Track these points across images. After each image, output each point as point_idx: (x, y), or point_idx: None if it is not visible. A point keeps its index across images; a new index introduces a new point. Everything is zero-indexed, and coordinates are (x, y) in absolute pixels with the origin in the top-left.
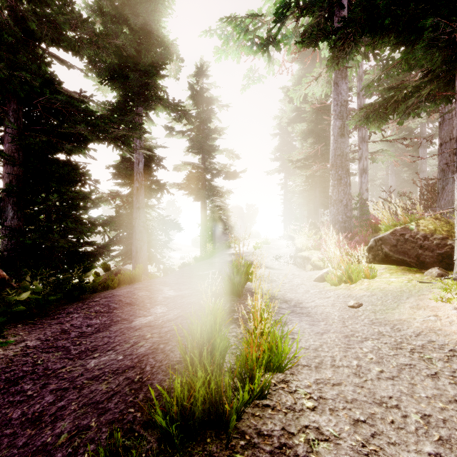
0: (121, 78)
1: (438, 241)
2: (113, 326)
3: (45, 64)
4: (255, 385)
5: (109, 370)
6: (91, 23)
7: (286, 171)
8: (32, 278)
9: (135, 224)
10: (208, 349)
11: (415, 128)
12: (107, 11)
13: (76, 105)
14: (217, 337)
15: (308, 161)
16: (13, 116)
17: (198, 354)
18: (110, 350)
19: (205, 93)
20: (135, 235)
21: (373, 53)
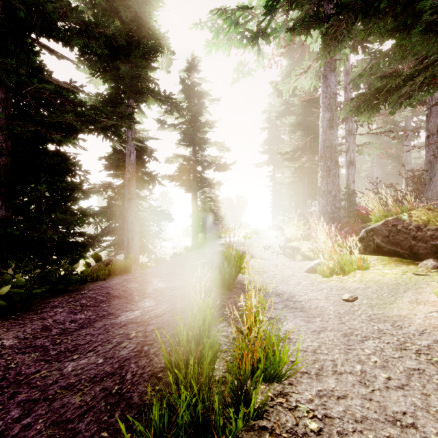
0: (113, 70)
1: (432, 232)
2: (98, 322)
3: (34, 53)
4: (251, 410)
5: (86, 378)
6: (79, 11)
7: (275, 163)
8: (15, 270)
9: (126, 215)
10: (195, 361)
11: (400, 122)
12: (99, 4)
13: (65, 95)
14: (206, 343)
15: (296, 153)
16: (1, 106)
17: (183, 365)
18: (90, 351)
19: (196, 88)
20: (126, 226)
21: (362, 46)
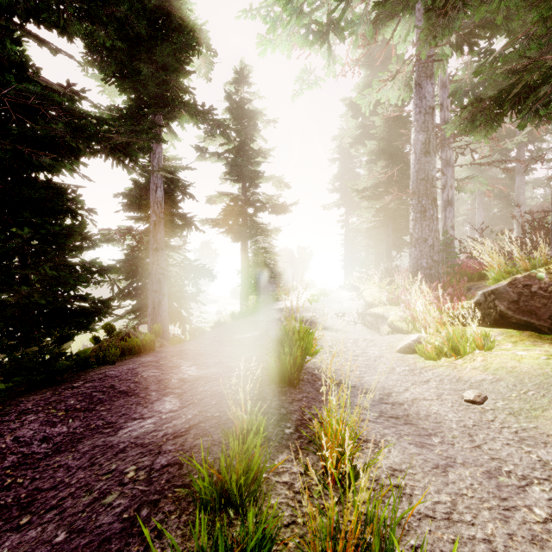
0: (133, 75)
1: None
2: (85, 439)
3: (13, 41)
4: None
5: None
6: None
7: (348, 204)
8: None
9: (151, 271)
10: None
11: (511, 151)
12: None
13: (57, 100)
14: (248, 541)
15: (378, 190)
16: None
17: None
18: (52, 509)
19: (246, 106)
20: (151, 286)
21: (469, 43)
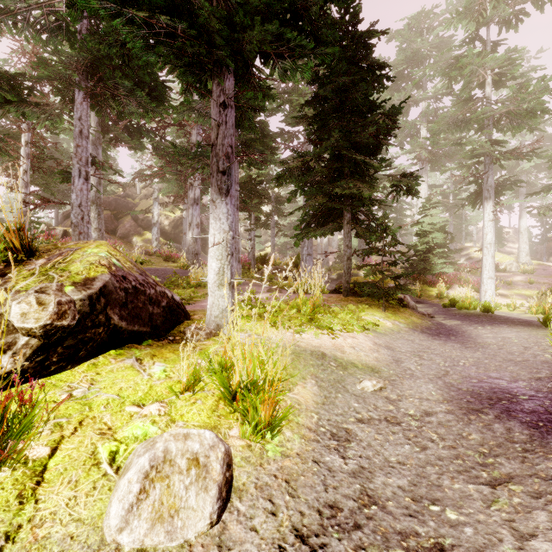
0: None
1: (157, 288)
2: None
3: None
4: None
5: None
6: None
7: None
8: None
9: None
10: None
11: None
12: None
13: None
14: None
15: None
16: None
17: None
18: None
19: None
20: None
21: None
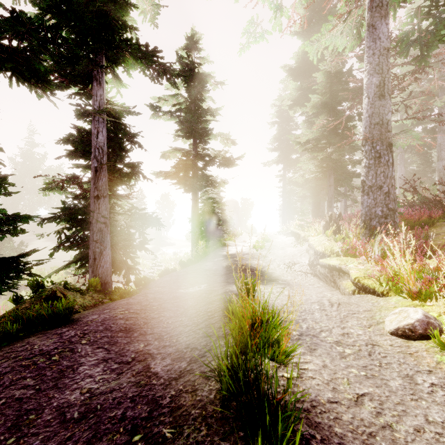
0: (70, 11)
1: None
2: None
3: None
4: None
5: None
6: None
7: (285, 161)
8: None
9: (92, 220)
10: None
11: (432, 112)
12: None
13: None
14: None
15: (320, 143)
16: None
17: None
18: None
19: (197, 70)
20: (92, 236)
21: None
